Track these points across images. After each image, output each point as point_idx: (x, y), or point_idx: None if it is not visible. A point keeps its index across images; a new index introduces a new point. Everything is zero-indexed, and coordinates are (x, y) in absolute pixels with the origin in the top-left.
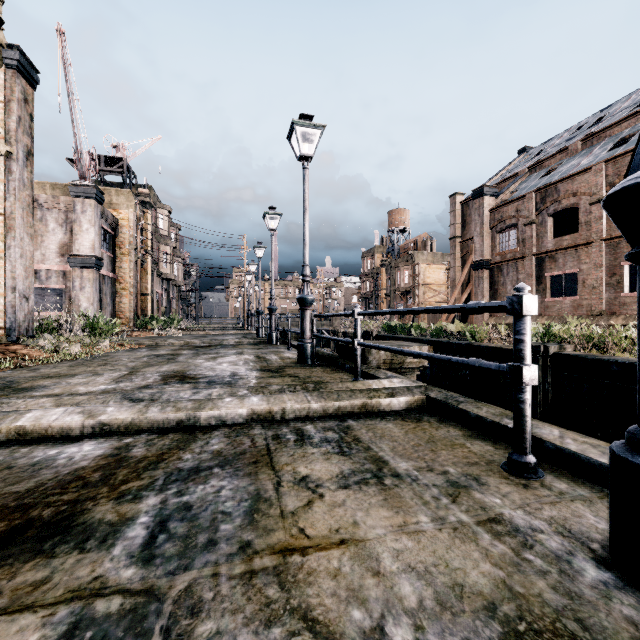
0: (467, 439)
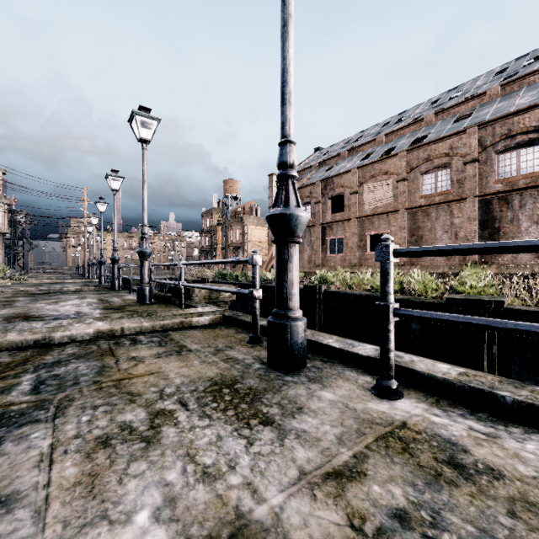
0: (237, 333)
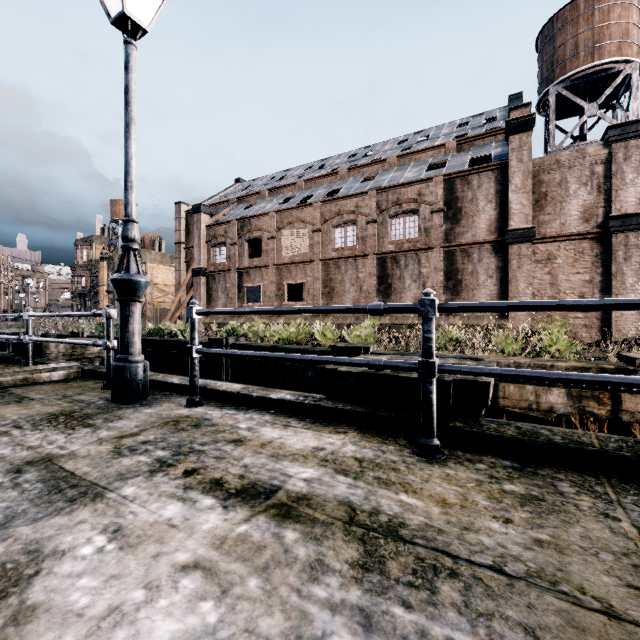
0: (94, 384)
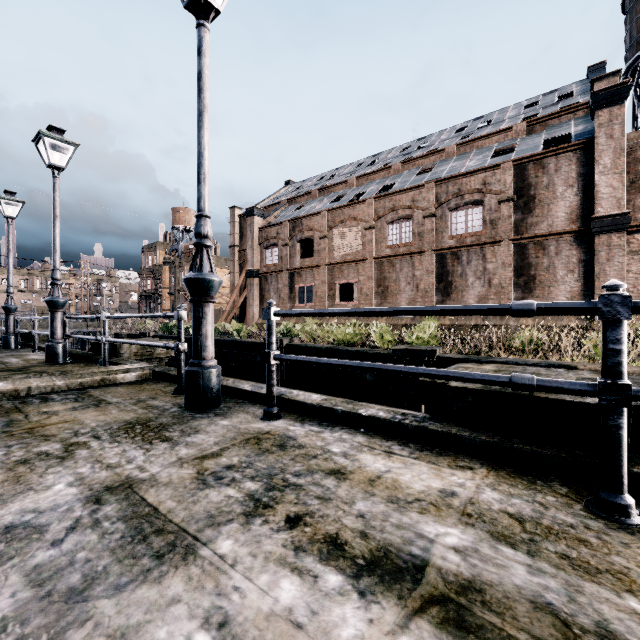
0: (165, 387)
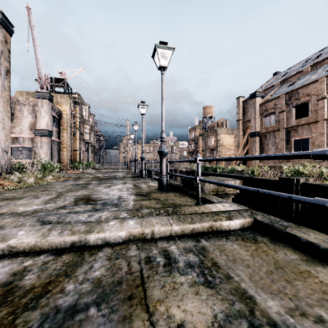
0: (308, 264)
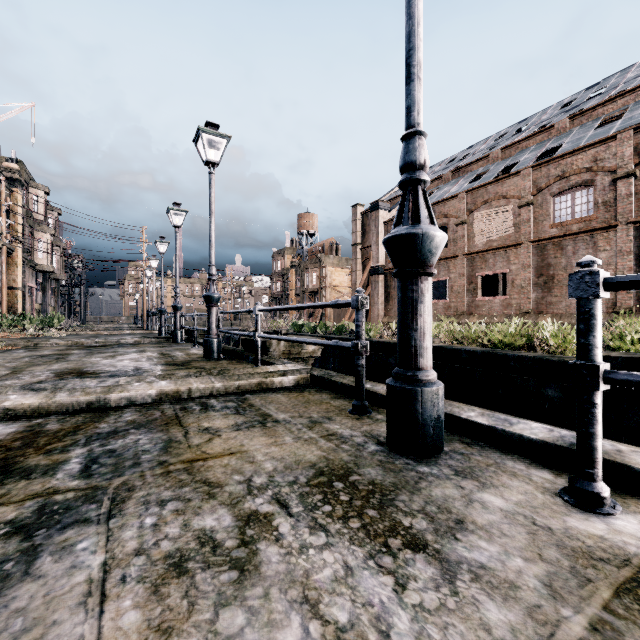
0: (332, 399)
